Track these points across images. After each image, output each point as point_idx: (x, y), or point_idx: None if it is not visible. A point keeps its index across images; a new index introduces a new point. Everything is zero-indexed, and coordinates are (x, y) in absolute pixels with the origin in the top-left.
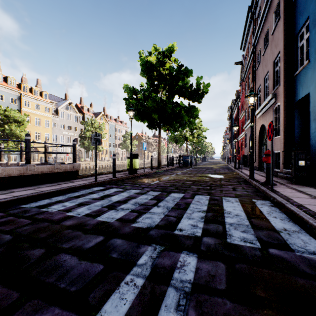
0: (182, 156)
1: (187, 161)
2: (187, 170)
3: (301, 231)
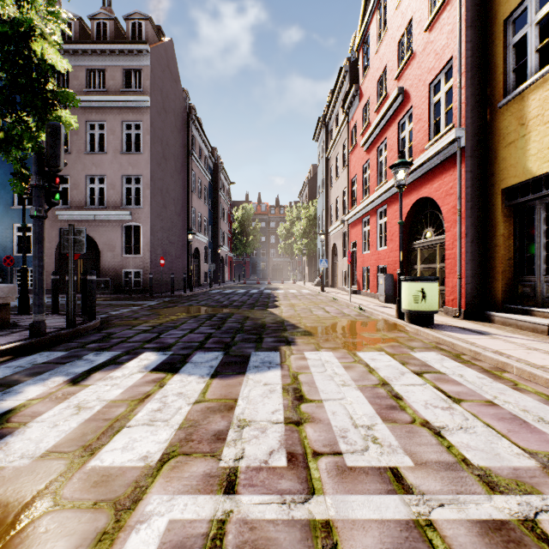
0: None
1: None
2: None
3: None
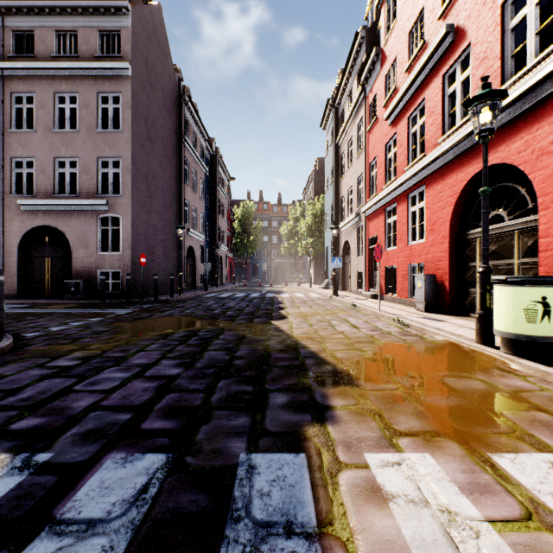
0: None
1: None
2: None
3: (12, 305)
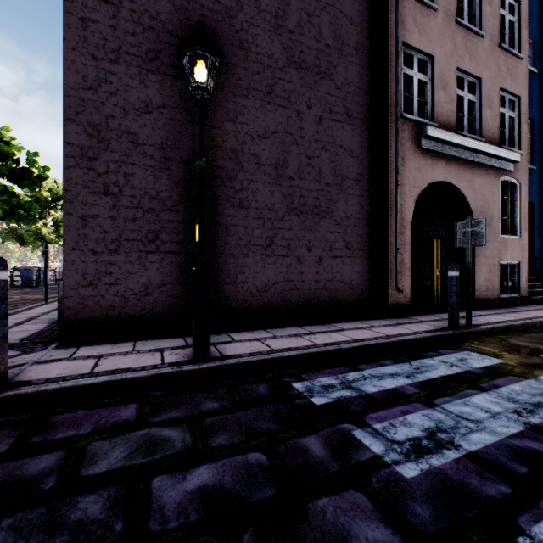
0: (19, 270)
1: (30, 277)
2: (12, 291)
3: None
